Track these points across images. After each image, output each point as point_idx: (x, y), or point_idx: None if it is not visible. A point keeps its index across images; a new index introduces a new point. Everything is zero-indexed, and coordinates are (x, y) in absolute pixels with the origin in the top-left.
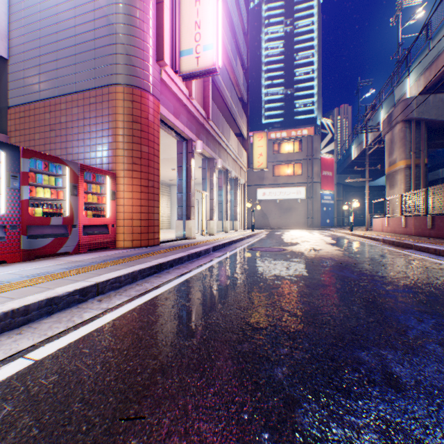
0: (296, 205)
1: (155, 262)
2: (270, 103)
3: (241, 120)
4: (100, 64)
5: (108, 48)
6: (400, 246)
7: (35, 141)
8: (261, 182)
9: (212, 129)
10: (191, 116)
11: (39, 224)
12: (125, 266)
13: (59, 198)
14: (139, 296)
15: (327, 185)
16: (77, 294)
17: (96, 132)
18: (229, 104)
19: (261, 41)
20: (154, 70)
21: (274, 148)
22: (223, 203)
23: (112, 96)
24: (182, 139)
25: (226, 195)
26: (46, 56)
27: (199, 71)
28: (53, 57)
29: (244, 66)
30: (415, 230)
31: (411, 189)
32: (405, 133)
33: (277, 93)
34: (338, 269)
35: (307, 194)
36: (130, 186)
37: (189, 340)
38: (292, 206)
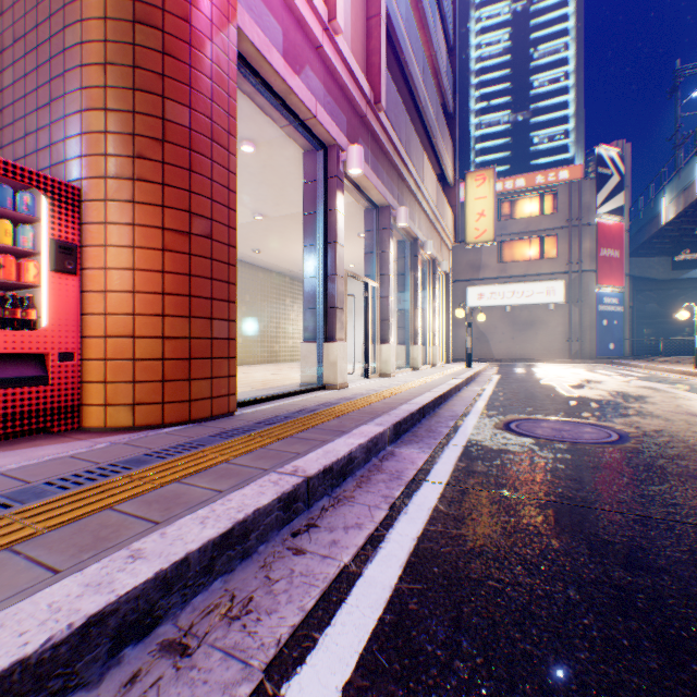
0: (545, 316)
1: None
2: (486, 141)
3: (443, 144)
4: None
5: None
6: None
7: None
8: (475, 274)
9: (386, 137)
10: (334, 84)
11: None
12: None
13: None
14: None
15: (610, 276)
16: None
17: (38, 72)
18: (421, 98)
19: (468, 34)
20: None
21: (500, 210)
22: (408, 309)
23: None
24: (312, 140)
25: (414, 291)
26: None
27: None
28: None
29: (447, 43)
30: None
31: None
32: None
33: (498, 121)
34: None
35: (569, 294)
36: (126, 228)
37: None
38: (536, 318)
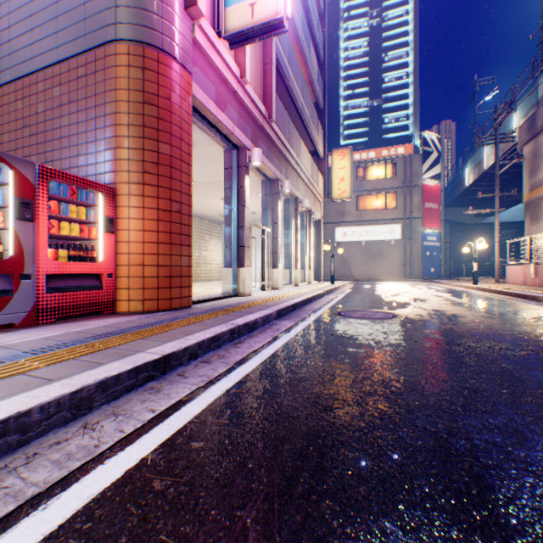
0: (388, 249)
1: (154, 353)
2: (351, 119)
3: (316, 131)
4: (93, 10)
5: None
6: None
7: (3, 145)
8: (341, 218)
9: (276, 136)
10: (244, 111)
11: None
12: (81, 365)
13: None
14: (43, 497)
15: (431, 222)
16: None
17: (87, 122)
18: (299, 105)
19: (338, 40)
20: (181, 22)
21: (358, 173)
22: (292, 245)
23: (110, 61)
24: (230, 145)
25: (295, 233)
26: (18, 12)
27: (255, 26)
28: (26, 11)
29: (319, 60)
30: None
31: None
32: None
33: (360, 105)
34: None
35: (404, 234)
36: (140, 209)
37: None
38: (383, 250)
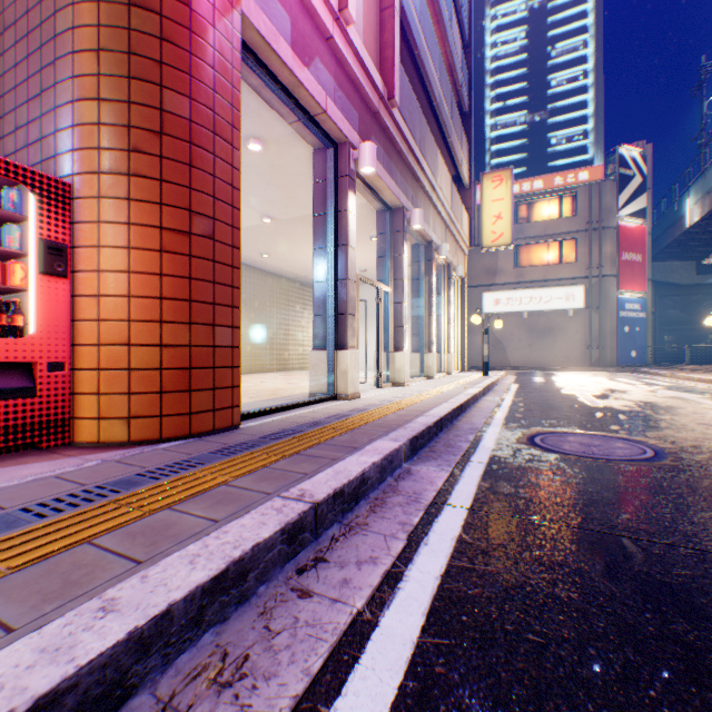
0: (564, 323)
1: None
2: (501, 142)
3: (459, 144)
4: None
5: None
6: None
7: None
8: (491, 279)
9: (400, 135)
10: (345, 78)
11: None
12: None
13: None
14: None
15: (632, 281)
16: None
17: (29, 61)
18: (436, 96)
19: (483, 33)
20: None
21: (516, 212)
22: (423, 315)
23: None
24: (322, 137)
25: (429, 297)
26: None
27: None
28: None
29: (463, 39)
30: None
31: None
32: None
33: (515, 122)
34: None
35: (589, 300)
36: (121, 228)
37: None
38: (555, 324)
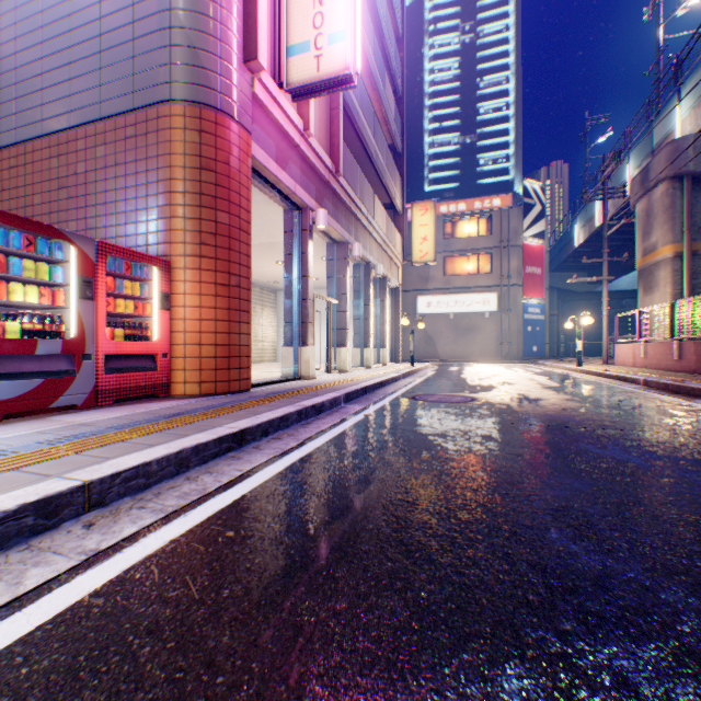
0: (482, 323)
1: (232, 428)
2: (438, 159)
3: (393, 181)
4: (144, 65)
5: (157, 36)
6: (682, 393)
7: (34, 207)
8: (425, 285)
9: (344, 192)
10: (307, 166)
11: (12, 352)
12: (170, 436)
13: (57, 304)
14: (181, 511)
15: (534, 290)
16: (28, 515)
17: (137, 188)
18: (372, 152)
19: (422, 59)
20: (240, 77)
21: (445, 229)
22: (363, 319)
23: (164, 123)
24: (291, 206)
25: (367, 305)
26: (53, 58)
27: (321, 81)
28: (63, 58)
29: (397, 93)
30: (700, 364)
31: (683, 294)
32: (673, 198)
33: (449, 142)
34: (593, 442)
35: (500, 305)
36: (196, 284)
37: (274, 692)
38: (475, 324)
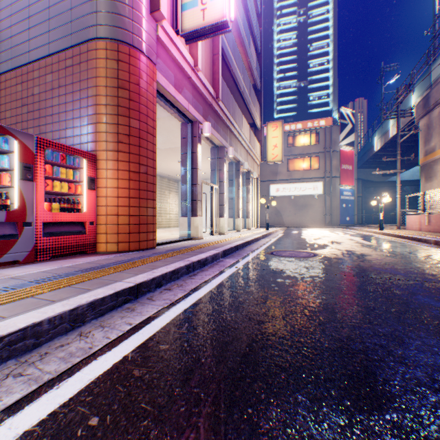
0: (312, 202)
1: (129, 282)
2: (283, 97)
3: (254, 107)
4: (78, 14)
5: None
6: None
7: (6, 120)
8: (275, 177)
9: (222, 112)
10: (196, 92)
11: None
12: (74, 291)
13: (3, 184)
14: (56, 381)
15: (347, 180)
16: None
17: (73, 102)
18: (241, 87)
19: (272, 33)
20: (147, 23)
21: (288, 141)
22: (235, 198)
23: (92, 55)
24: (186, 119)
25: (238, 189)
26: (18, 14)
27: (205, 27)
28: (25, 14)
29: (257, 50)
30: None
31: None
32: None
33: (290, 86)
34: (428, 295)
35: (325, 190)
36: (115, 171)
37: None
38: (308, 202)
